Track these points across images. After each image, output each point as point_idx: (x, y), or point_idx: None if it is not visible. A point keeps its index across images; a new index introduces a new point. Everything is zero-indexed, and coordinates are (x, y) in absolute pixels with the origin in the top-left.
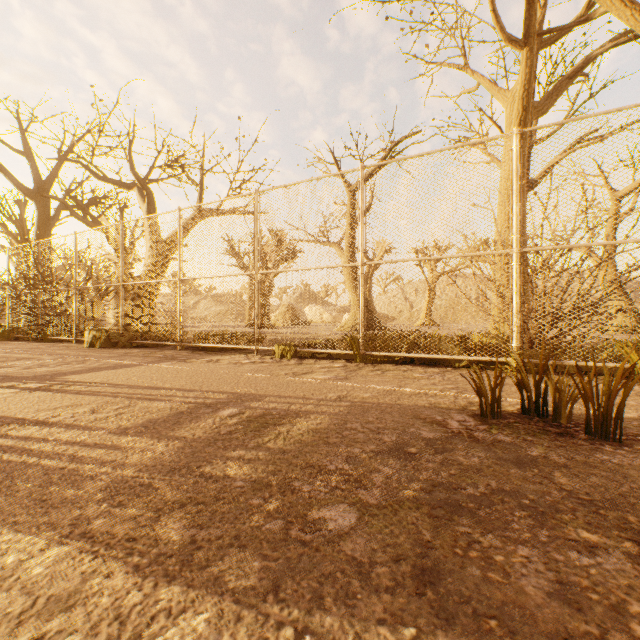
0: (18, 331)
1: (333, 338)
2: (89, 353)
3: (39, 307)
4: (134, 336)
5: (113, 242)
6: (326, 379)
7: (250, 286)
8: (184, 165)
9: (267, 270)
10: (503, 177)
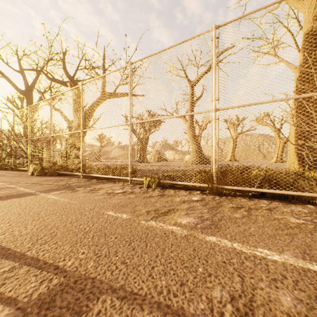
0: (6, 164)
1: (183, 169)
2: (21, 180)
3: (13, 151)
4: (59, 168)
5: (62, 116)
6: (192, 226)
7: (137, 141)
8: (94, 67)
9: (145, 131)
10: (302, 60)
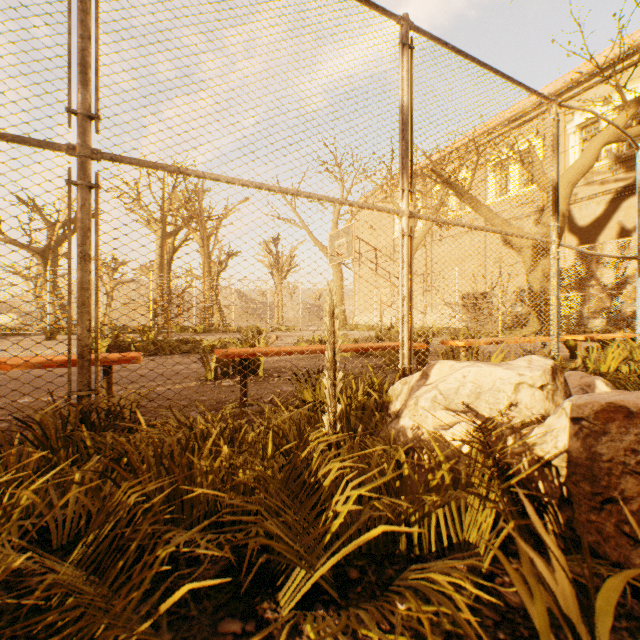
0: None
1: None
2: None
3: None
4: None
5: None
6: None
7: None
8: None
9: None
10: (156, 261)
